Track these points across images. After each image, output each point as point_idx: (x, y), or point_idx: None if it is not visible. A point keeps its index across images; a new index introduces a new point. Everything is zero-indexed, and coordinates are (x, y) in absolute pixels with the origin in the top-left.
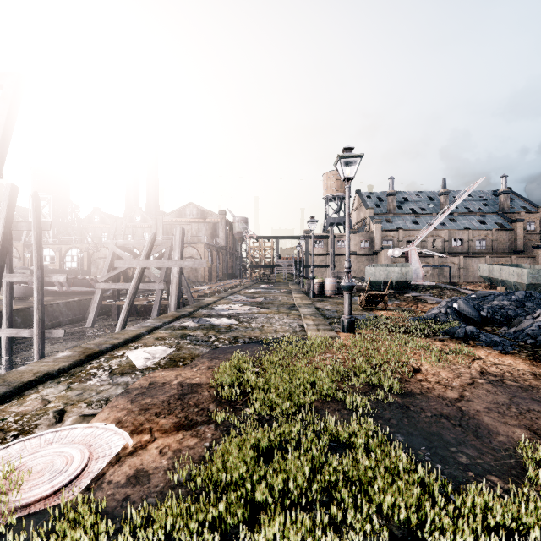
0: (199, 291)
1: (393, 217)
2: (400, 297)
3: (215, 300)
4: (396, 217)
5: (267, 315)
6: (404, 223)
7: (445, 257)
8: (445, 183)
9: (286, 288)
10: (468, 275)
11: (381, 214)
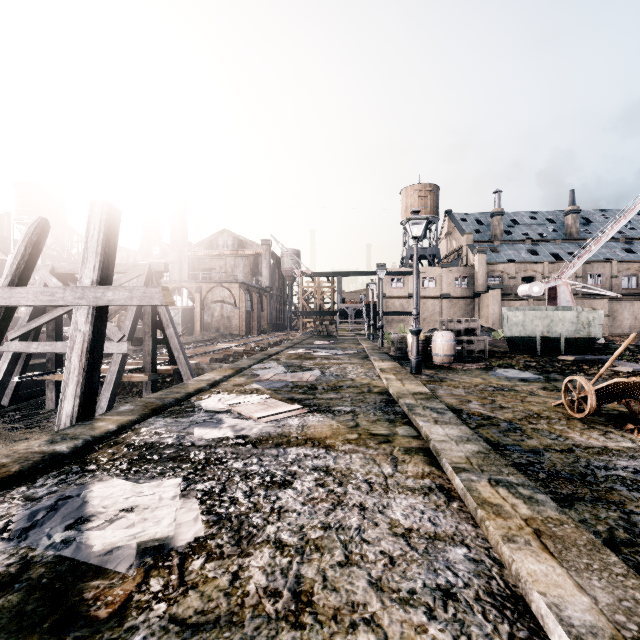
0: (220, 350)
1: (500, 246)
2: (597, 372)
3: (217, 379)
4: (505, 245)
5: (326, 457)
6: (517, 253)
7: (582, 300)
8: (574, 198)
9: (357, 347)
10: (616, 327)
11: (483, 241)
